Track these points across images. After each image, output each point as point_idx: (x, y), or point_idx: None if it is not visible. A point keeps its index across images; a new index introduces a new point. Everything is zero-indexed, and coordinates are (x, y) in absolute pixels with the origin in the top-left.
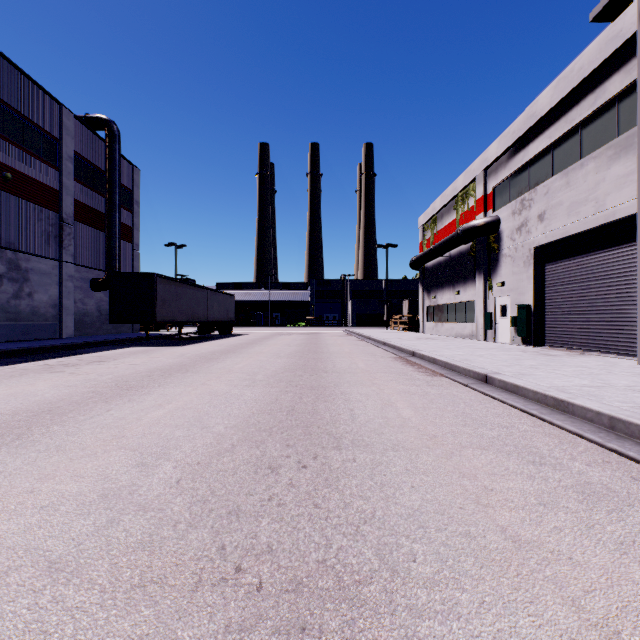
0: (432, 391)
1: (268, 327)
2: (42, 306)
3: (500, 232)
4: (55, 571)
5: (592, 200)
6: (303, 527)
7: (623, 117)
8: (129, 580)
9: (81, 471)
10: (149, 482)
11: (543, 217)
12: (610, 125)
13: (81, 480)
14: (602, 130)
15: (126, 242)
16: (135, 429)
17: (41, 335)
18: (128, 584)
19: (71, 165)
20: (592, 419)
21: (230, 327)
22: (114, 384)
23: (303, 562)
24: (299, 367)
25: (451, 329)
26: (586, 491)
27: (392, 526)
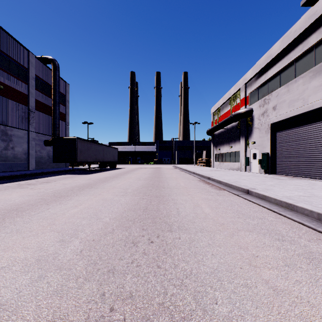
0: (220, 198)
1: (134, 164)
2: (19, 154)
3: (253, 116)
4: (2, 310)
5: (301, 99)
6: (151, 280)
7: (317, 56)
8: (45, 317)
9: (28, 245)
10: (65, 251)
11: (275, 108)
12: (310, 60)
13: (27, 250)
14: (306, 63)
15: (62, 121)
16: (61, 220)
17: (18, 168)
18: (45, 320)
19: (34, 82)
20: (307, 214)
21: (115, 164)
22: (53, 194)
23: (150, 304)
24: (150, 185)
25: (227, 165)
26: (310, 257)
27: (202, 280)
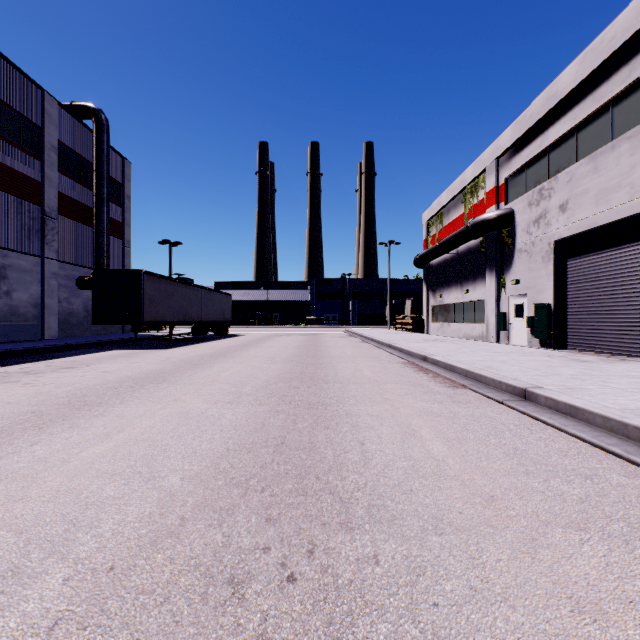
0: (461, 411)
1: (267, 327)
2: (22, 305)
3: (514, 225)
4: None
5: (626, 186)
6: None
7: None
8: None
9: None
10: None
11: (565, 207)
12: None
13: None
14: (638, 106)
15: (116, 238)
16: (49, 482)
17: (21, 336)
18: None
19: (55, 155)
20: None
21: (226, 328)
22: (66, 400)
23: None
24: (295, 375)
25: (458, 330)
26: None
27: None
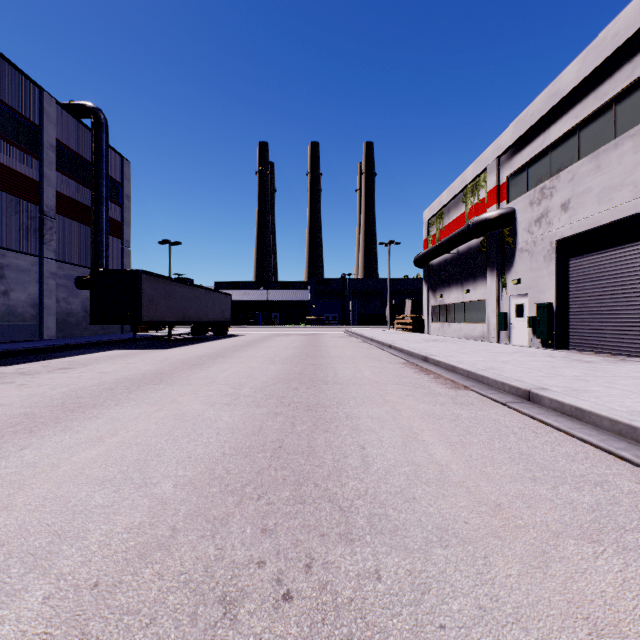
0: (463, 413)
1: (267, 327)
2: (20, 305)
3: (515, 225)
4: None
5: (629, 184)
6: None
7: None
8: None
9: None
10: None
11: (567, 206)
12: None
13: None
14: None
15: (115, 238)
16: (36, 489)
17: (19, 337)
18: None
19: (53, 154)
20: None
21: (226, 328)
22: (61, 402)
23: None
24: (295, 376)
25: (459, 330)
26: None
27: None
